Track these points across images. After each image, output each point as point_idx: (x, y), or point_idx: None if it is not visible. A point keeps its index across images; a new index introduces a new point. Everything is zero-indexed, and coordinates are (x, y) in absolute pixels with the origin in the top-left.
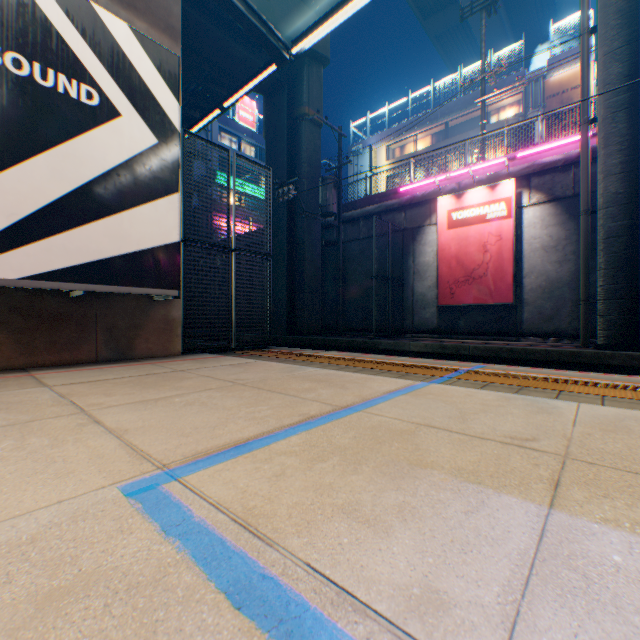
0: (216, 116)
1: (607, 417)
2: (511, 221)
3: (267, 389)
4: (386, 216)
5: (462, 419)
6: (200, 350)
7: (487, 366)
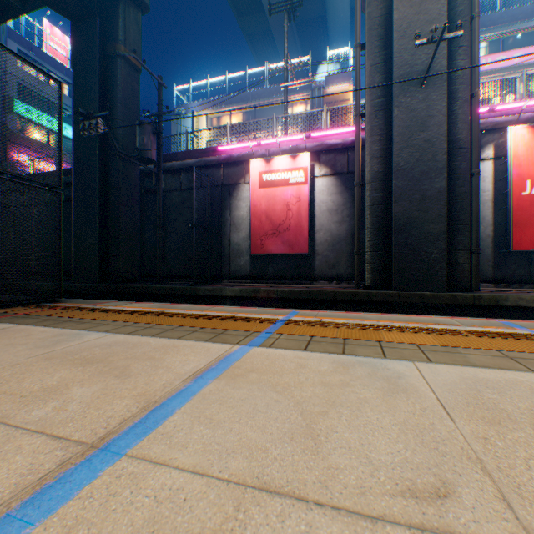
0: None
1: (462, 387)
2: (308, 187)
3: None
4: (206, 171)
5: (313, 439)
6: None
7: (300, 312)
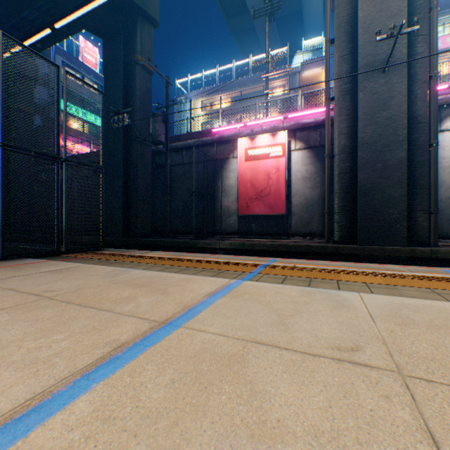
0: (47, 35)
1: (388, 307)
2: (285, 159)
3: (78, 303)
4: (202, 149)
5: (284, 326)
6: (23, 255)
7: (278, 260)
